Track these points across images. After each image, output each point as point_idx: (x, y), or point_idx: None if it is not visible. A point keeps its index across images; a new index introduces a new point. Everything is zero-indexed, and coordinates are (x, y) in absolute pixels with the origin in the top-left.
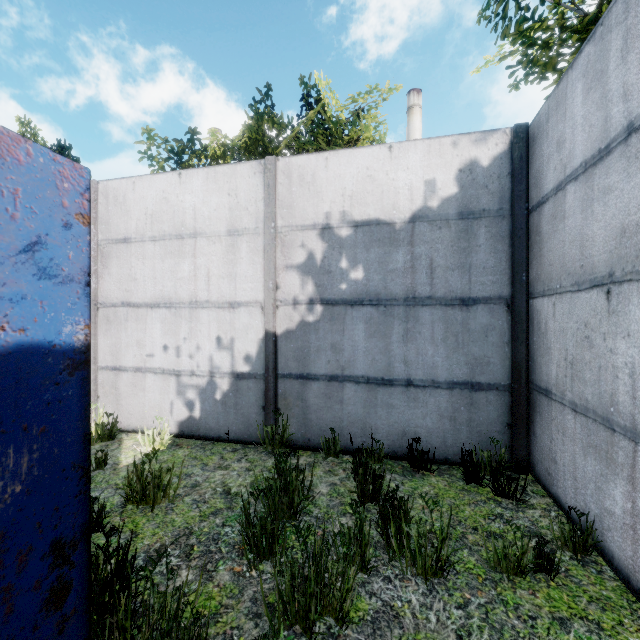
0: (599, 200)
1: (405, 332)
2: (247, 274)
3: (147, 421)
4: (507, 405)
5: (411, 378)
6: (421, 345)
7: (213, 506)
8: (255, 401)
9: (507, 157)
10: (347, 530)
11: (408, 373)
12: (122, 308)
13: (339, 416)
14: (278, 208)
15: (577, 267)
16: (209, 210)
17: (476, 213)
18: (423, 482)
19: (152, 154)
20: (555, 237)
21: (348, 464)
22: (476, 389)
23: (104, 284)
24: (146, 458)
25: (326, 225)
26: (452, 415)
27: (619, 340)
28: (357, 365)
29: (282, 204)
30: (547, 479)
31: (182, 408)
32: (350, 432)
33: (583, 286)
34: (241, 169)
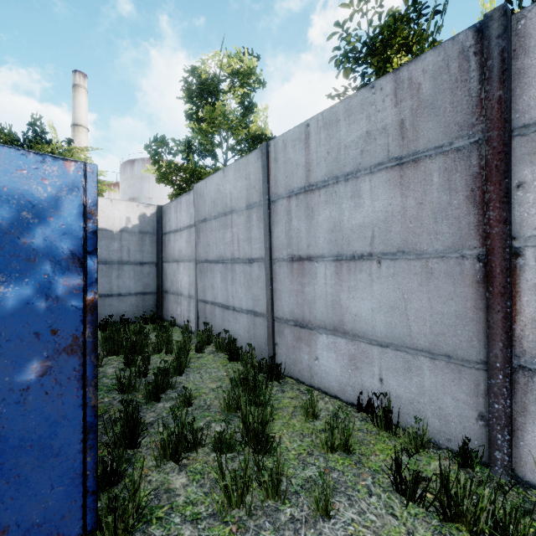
0: (177, 241)
1: (118, 275)
2: None
3: None
4: (156, 299)
5: (121, 293)
6: (125, 280)
7: None
8: None
9: (156, 215)
10: None
11: (119, 291)
12: None
13: None
14: None
15: (173, 256)
16: None
17: (145, 232)
18: None
19: None
20: (169, 246)
21: None
22: (145, 294)
23: None
24: None
25: None
26: (137, 305)
27: (179, 275)
28: None
29: None
30: (167, 318)
31: None
32: None
33: (174, 261)
34: None
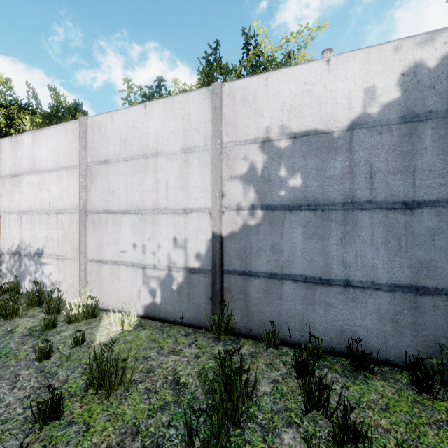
0: None
1: (343, 235)
2: (198, 185)
3: (121, 303)
4: None
5: (349, 279)
6: (360, 248)
7: (162, 398)
8: (204, 292)
9: None
10: None
11: (346, 274)
12: (104, 214)
13: (278, 310)
14: (223, 127)
15: None
16: (167, 133)
17: (421, 115)
18: (368, 387)
19: (131, 100)
20: None
21: (288, 357)
22: (421, 293)
23: (91, 196)
24: (115, 337)
25: (266, 138)
26: (394, 317)
27: None
28: (295, 265)
29: (227, 123)
30: None
31: (147, 295)
32: (288, 326)
33: None
34: (193, 96)
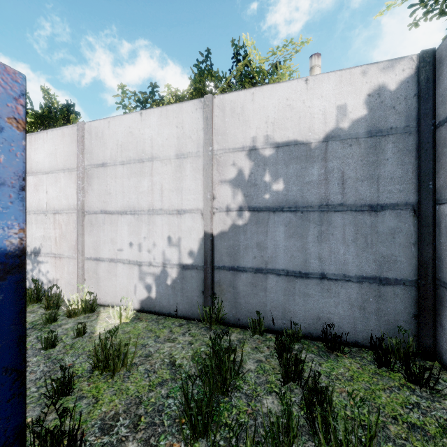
0: None
1: (319, 234)
2: (190, 188)
3: (118, 299)
4: (413, 298)
5: (325, 272)
6: (333, 245)
7: (160, 376)
8: (196, 287)
9: (413, 80)
10: (275, 418)
11: (322, 268)
12: (101, 215)
13: (263, 301)
14: (214, 135)
15: None
16: (162, 139)
17: (384, 131)
18: (338, 363)
19: (125, 104)
20: None
21: (271, 342)
22: (384, 283)
23: (89, 197)
24: (114, 329)
25: (252, 147)
26: (361, 305)
27: None
28: (278, 260)
29: (217, 132)
30: None
31: (143, 290)
32: (272, 315)
33: None
34: (186, 106)
